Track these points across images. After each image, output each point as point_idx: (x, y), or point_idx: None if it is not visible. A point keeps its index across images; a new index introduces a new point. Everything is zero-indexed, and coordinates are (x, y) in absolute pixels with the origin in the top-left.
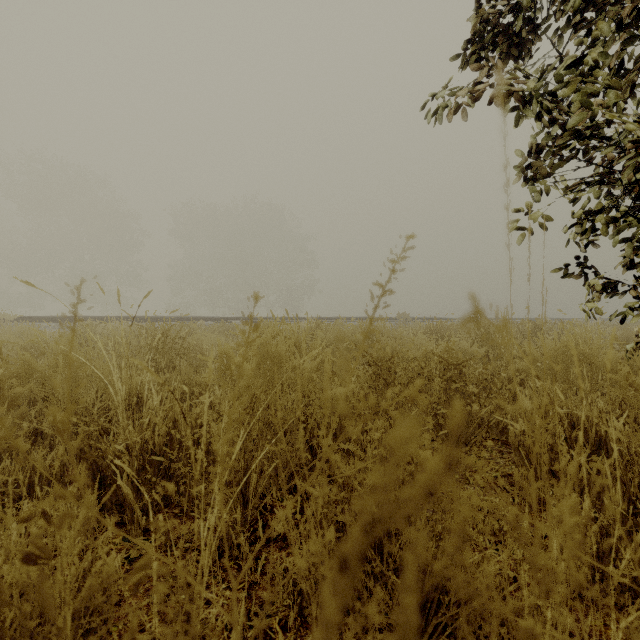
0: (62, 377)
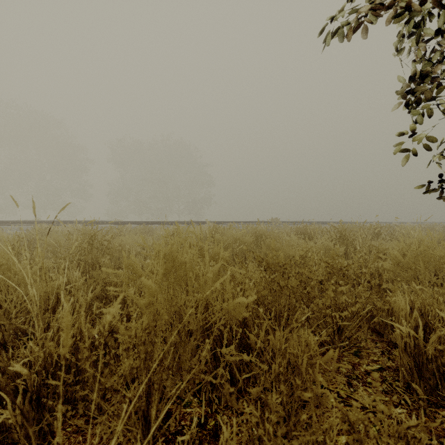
0: None
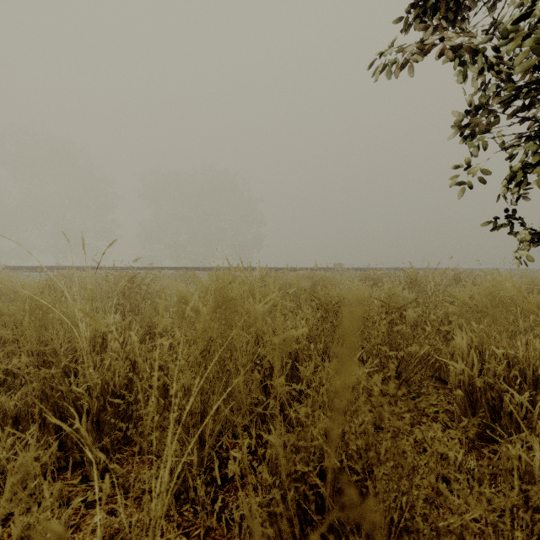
0: (30, 320)
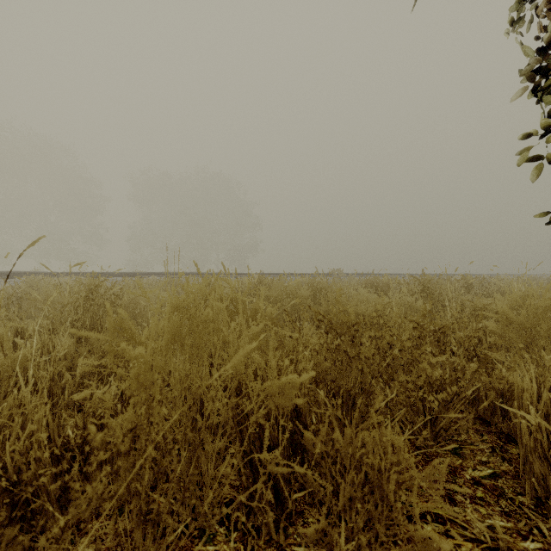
0: None
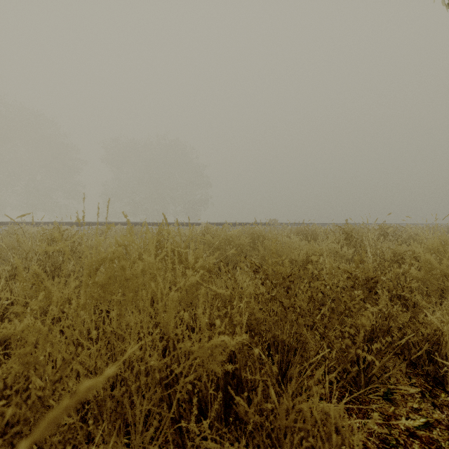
0: None
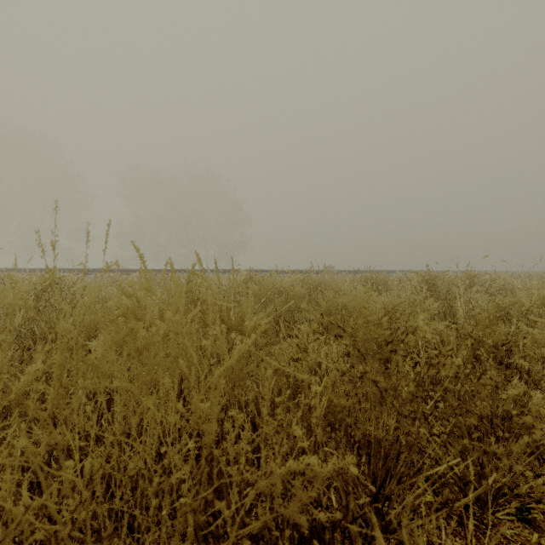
0: None
